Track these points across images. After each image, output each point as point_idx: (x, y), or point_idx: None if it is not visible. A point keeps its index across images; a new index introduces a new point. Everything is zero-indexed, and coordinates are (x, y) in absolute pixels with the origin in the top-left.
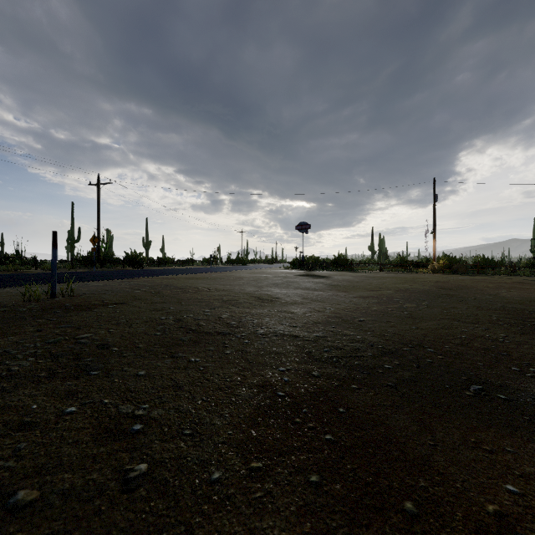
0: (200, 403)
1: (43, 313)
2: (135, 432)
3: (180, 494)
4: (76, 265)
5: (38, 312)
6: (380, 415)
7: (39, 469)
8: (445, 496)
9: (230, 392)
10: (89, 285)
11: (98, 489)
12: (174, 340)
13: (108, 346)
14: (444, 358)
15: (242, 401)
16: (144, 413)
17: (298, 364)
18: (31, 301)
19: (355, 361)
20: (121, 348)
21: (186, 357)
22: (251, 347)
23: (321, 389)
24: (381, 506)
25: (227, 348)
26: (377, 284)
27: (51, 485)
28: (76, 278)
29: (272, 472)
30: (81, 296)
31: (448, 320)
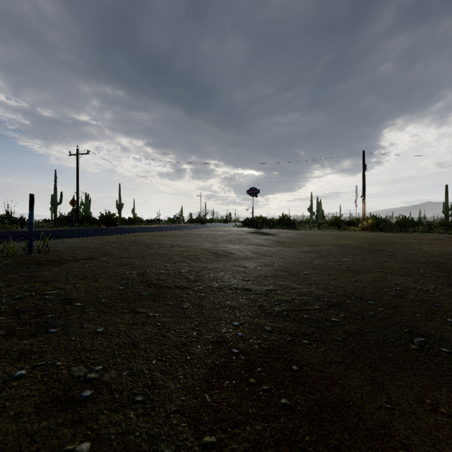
0: (154, 363)
1: (18, 268)
2: (84, 400)
3: None
4: (58, 224)
5: (12, 267)
6: (333, 374)
7: None
8: None
9: (185, 350)
10: (66, 242)
11: None
12: (135, 295)
13: (71, 301)
14: (384, 310)
15: (196, 360)
16: (96, 376)
17: (251, 318)
18: (9, 257)
19: (304, 314)
20: (84, 303)
21: (145, 312)
22: (207, 301)
23: (274, 345)
24: None
25: (185, 302)
26: (317, 240)
27: None
28: (55, 236)
29: (227, 449)
30: (56, 252)
31: (382, 273)
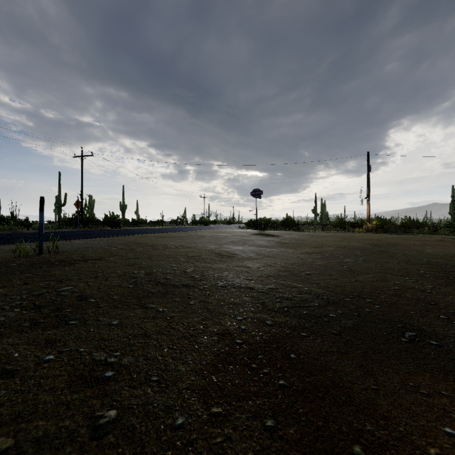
0: (166, 350)
1: (31, 267)
2: (107, 379)
3: (146, 440)
4: (62, 225)
5: (26, 267)
6: (327, 361)
7: (16, 416)
8: (390, 440)
9: (193, 340)
10: (73, 243)
11: (69, 436)
12: (144, 292)
13: (86, 298)
14: (381, 307)
15: (203, 348)
16: (115, 360)
17: (254, 314)
18: (21, 257)
19: (304, 311)
20: (97, 299)
21: (155, 307)
22: (212, 298)
23: (274, 337)
24: (332, 450)
25: (191, 299)
26: (320, 242)
27: (25, 432)
28: (61, 237)
29: (231, 417)
30: (65, 252)
31: (382, 273)
